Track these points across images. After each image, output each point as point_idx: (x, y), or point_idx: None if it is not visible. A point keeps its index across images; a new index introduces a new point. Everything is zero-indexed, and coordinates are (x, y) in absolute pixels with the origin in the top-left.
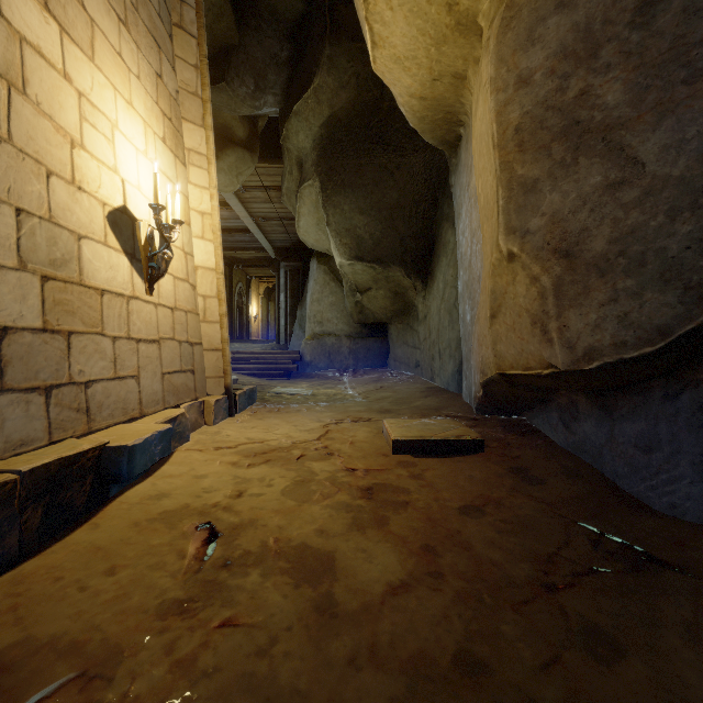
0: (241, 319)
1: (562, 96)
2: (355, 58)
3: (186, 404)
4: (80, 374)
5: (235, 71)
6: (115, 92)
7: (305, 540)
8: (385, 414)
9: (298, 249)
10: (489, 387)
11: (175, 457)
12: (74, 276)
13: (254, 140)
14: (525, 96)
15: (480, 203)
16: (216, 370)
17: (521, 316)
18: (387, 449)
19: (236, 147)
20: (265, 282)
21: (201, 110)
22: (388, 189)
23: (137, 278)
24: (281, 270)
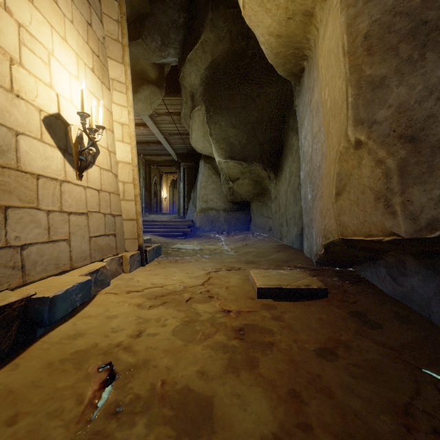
0: (156, 199)
1: (410, 1)
2: (229, 20)
3: (108, 259)
4: (16, 239)
5: (148, 31)
6: (52, 29)
7: (188, 383)
8: (250, 265)
9: (192, 154)
10: (329, 247)
11: (96, 299)
12: (11, 163)
13: (161, 80)
14: (374, 7)
15: (326, 107)
16: (132, 234)
17: (364, 193)
18: (253, 293)
19: (150, 85)
20: (171, 176)
21: (121, 52)
22: (251, 110)
23: (69, 167)
24: (181, 168)
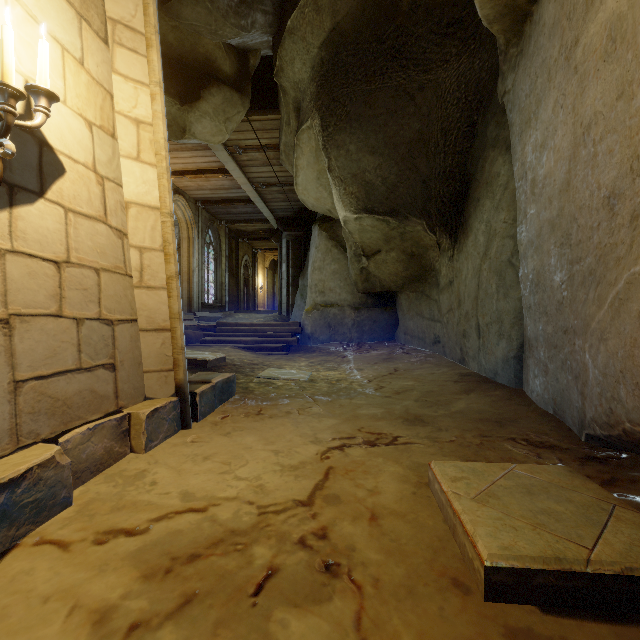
0: (247, 290)
1: None
2: None
3: (79, 430)
4: None
5: None
6: None
7: None
8: (416, 427)
9: (300, 219)
10: None
11: None
12: None
13: (244, 79)
14: None
15: None
16: (162, 360)
17: None
18: (455, 556)
19: (222, 85)
20: (270, 255)
21: None
22: (406, 118)
23: None
24: (283, 240)
